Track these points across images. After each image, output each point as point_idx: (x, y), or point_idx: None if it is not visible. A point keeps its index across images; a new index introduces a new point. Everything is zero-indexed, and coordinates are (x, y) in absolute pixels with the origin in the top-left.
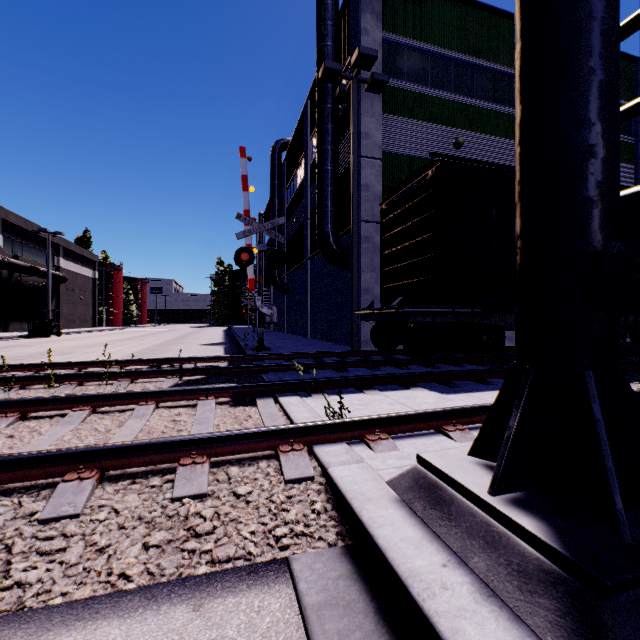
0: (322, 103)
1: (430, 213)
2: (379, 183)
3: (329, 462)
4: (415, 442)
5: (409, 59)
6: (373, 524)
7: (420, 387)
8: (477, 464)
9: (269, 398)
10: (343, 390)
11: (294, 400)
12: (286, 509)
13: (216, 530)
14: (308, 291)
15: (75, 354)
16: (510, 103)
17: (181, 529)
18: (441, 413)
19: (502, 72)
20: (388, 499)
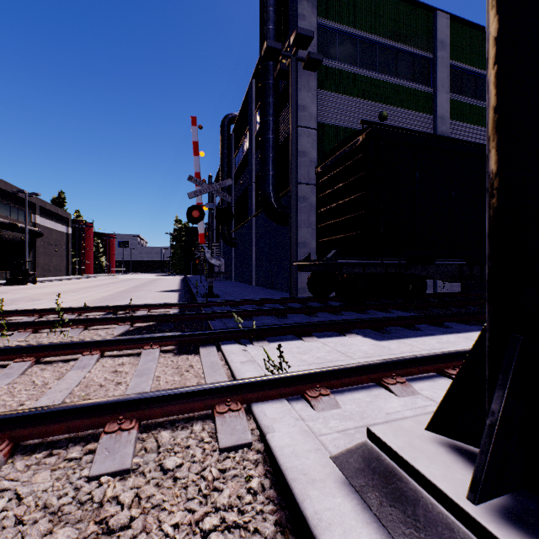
0: (264, 79)
1: (361, 174)
2: (314, 150)
3: (268, 426)
4: (356, 397)
5: (340, 42)
6: (319, 524)
7: (354, 333)
8: (440, 444)
9: (212, 346)
10: (283, 337)
11: (236, 348)
12: (218, 488)
13: (133, 523)
14: (253, 245)
15: (43, 300)
16: (427, 83)
17: (91, 522)
18: (380, 365)
19: (420, 56)
20: (334, 481)
